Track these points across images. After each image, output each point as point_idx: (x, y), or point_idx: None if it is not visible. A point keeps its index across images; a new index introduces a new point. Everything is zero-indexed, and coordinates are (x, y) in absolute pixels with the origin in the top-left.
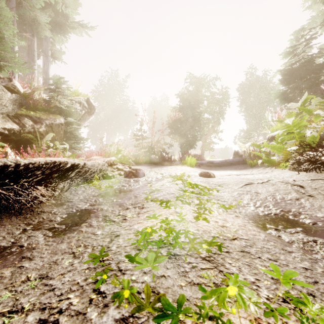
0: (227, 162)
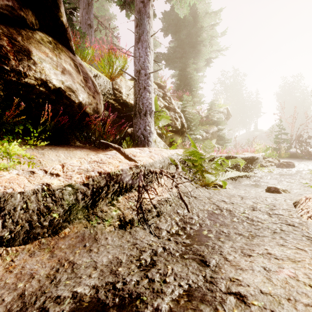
0: None
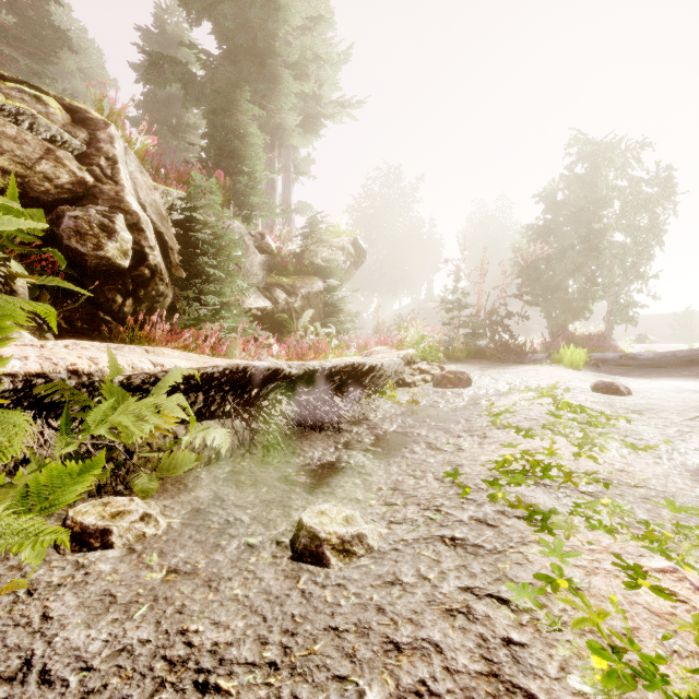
0: (679, 357)
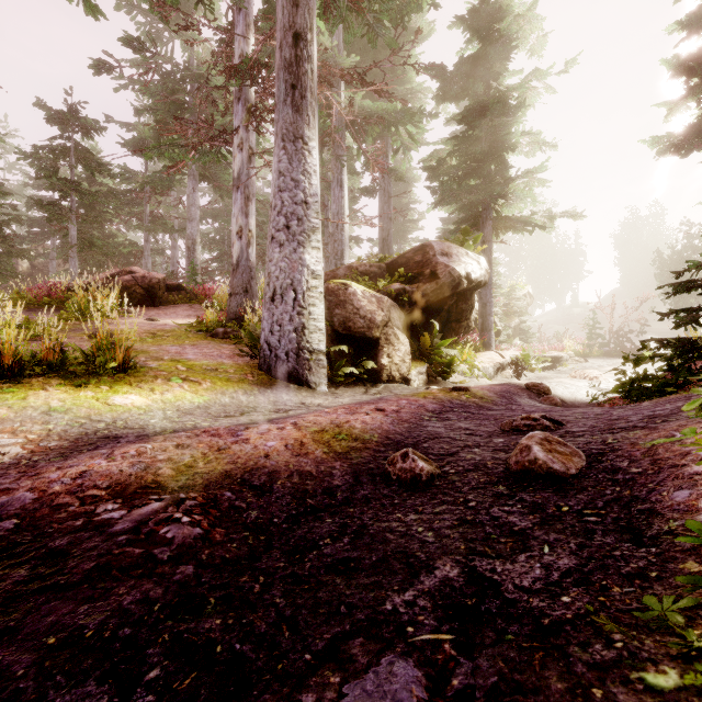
0: None
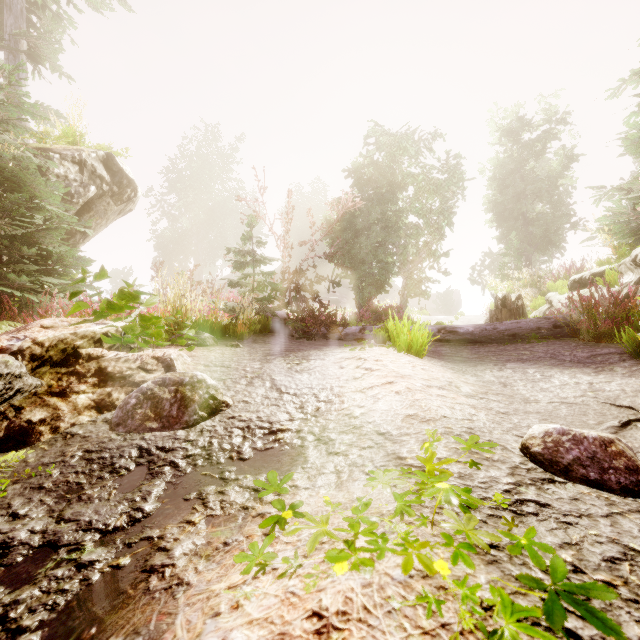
0: (500, 330)
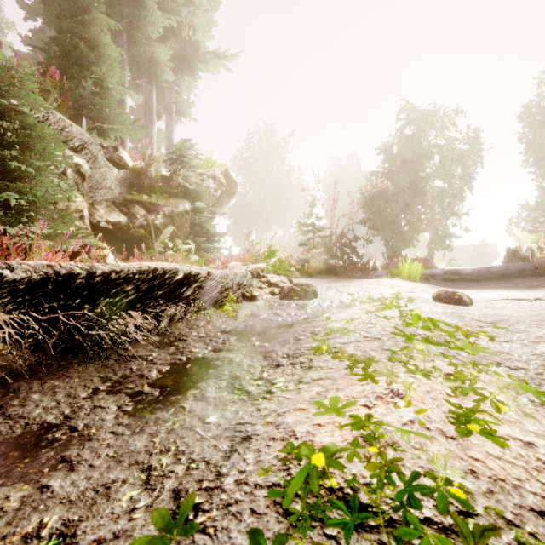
0: (492, 271)
